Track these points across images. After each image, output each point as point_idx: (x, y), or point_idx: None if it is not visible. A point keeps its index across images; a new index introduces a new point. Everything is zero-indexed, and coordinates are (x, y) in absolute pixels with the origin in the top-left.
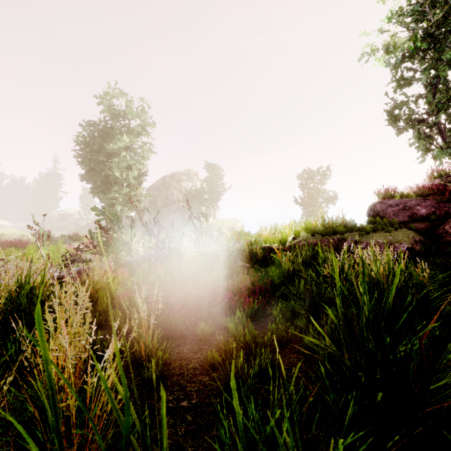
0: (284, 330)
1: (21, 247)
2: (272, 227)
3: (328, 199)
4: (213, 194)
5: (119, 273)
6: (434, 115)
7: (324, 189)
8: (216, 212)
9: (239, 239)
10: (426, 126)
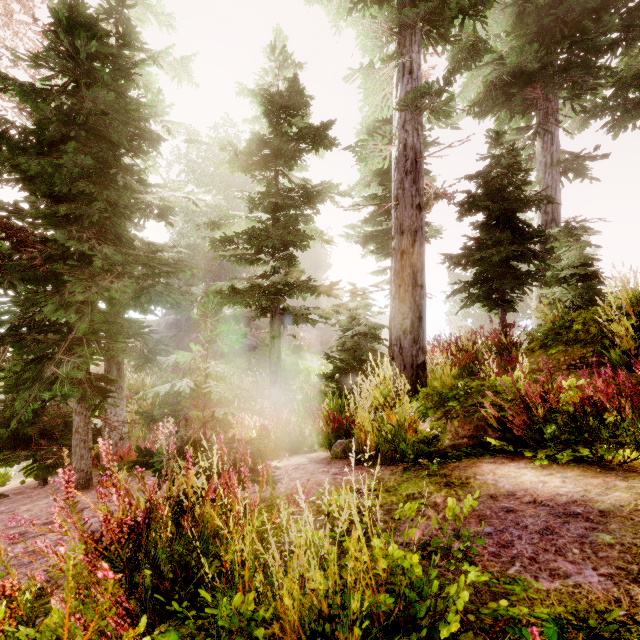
0: None
1: None
2: None
3: None
4: None
5: None
6: None
7: None
8: None
9: None
10: None
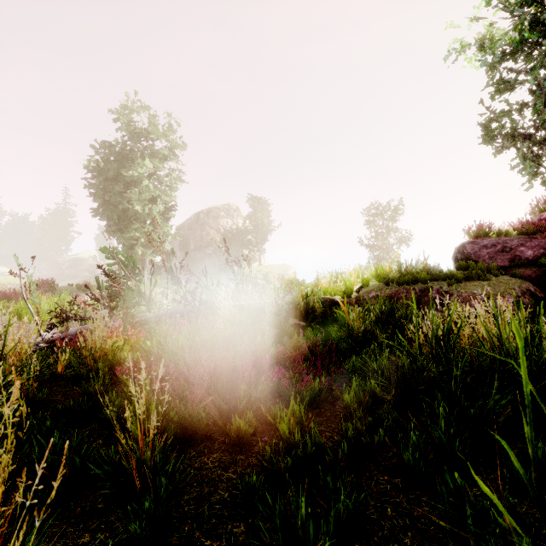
0: (363, 427)
1: (16, 300)
2: (332, 275)
3: (400, 239)
4: (258, 234)
5: (133, 334)
6: (544, 129)
7: (396, 228)
8: (262, 256)
9: (291, 289)
10: (535, 142)
